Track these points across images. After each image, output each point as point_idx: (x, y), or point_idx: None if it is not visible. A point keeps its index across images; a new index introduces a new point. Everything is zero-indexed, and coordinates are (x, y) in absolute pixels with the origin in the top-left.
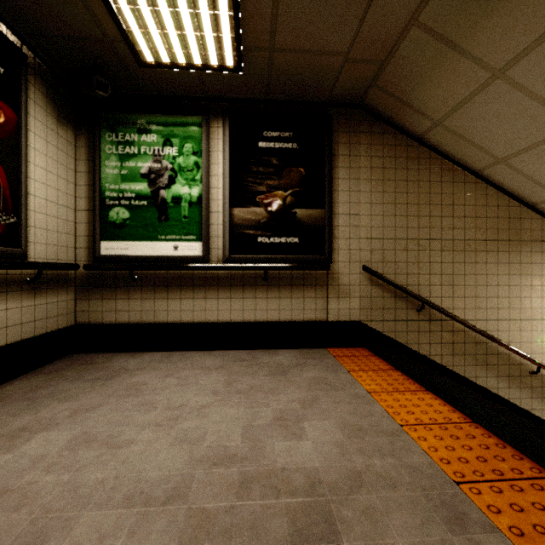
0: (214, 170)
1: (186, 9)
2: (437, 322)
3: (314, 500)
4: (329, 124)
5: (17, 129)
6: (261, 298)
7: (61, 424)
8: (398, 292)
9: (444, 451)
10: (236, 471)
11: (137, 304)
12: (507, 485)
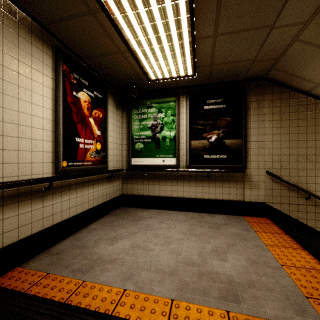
0: (181, 122)
1: (171, 60)
2: None
3: (230, 287)
4: (245, 92)
5: (105, 117)
6: (205, 186)
7: (126, 238)
8: (291, 187)
9: (304, 282)
10: (196, 269)
11: (146, 187)
12: None
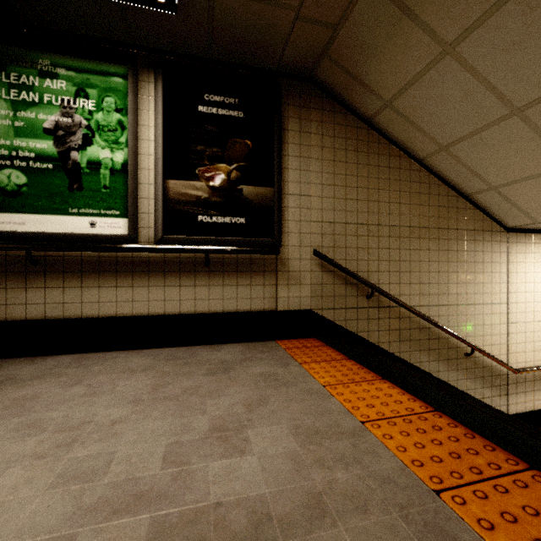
0: (143, 133)
1: None
2: (385, 309)
3: None
4: (279, 95)
5: None
6: (201, 286)
7: None
8: (349, 279)
9: (414, 450)
10: (146, 519)
11: (38, 295)
12: (490, 487)
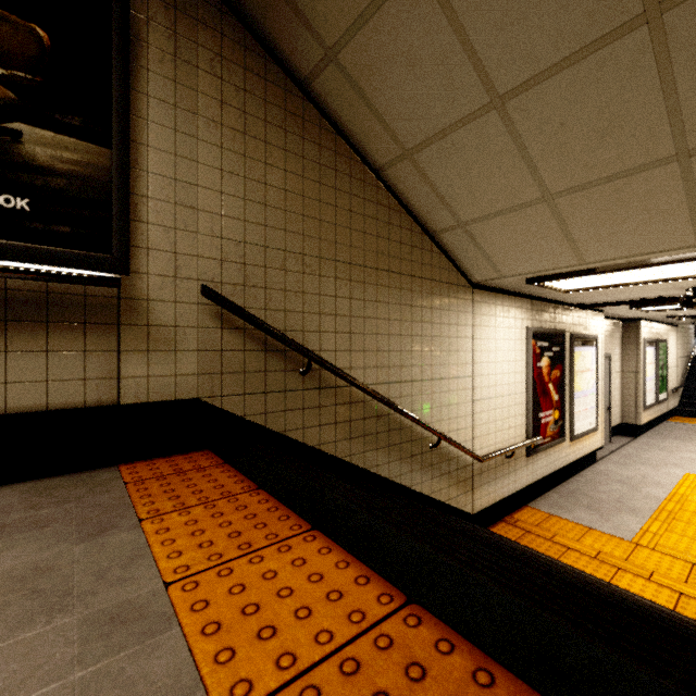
0: None
1: None
2: (330, 390)
3: None
4: None
5: None
6: None
7: None
8: (272, 342)
9: None
10: None
11: None
12: None
